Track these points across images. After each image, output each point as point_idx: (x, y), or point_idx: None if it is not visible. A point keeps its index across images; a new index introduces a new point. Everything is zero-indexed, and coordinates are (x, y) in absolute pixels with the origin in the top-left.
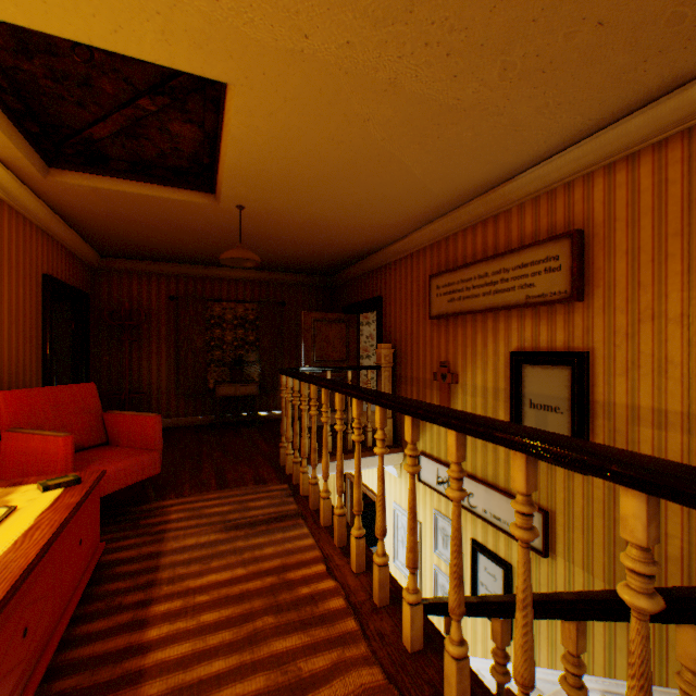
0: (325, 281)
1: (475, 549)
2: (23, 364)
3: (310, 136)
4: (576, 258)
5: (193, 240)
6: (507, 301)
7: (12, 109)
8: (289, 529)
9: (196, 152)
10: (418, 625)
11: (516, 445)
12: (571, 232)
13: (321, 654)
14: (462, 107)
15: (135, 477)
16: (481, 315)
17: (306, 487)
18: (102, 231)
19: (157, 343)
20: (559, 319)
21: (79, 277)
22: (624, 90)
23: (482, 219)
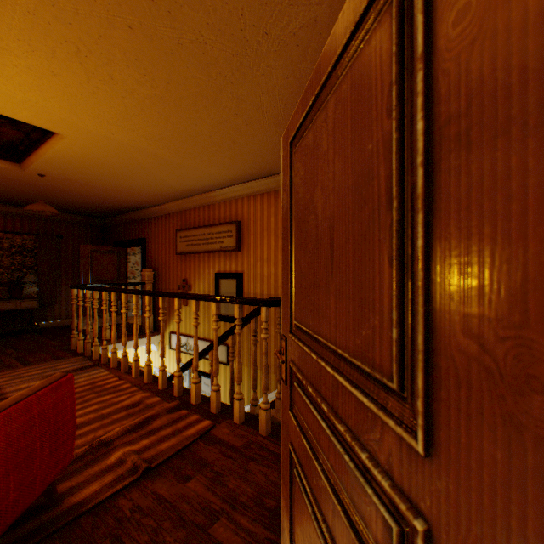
0: (100, 221)
1: (200, 375)
2: None
3: (107, 159)
4: (238, 233)
5: None
6: (214, 248)
7: None
8: (92, 371)
9: (14, 141)
10: (165, 379)
11: (194, 298)
12: (237, 221)
13: (123, 396)
14: (187, 166)
15: None
16: (203, 254)
17: (98, 354)
18: None
19: None
20: (234, 258)
21: None
22: (248, 174)
23: (203, 205)
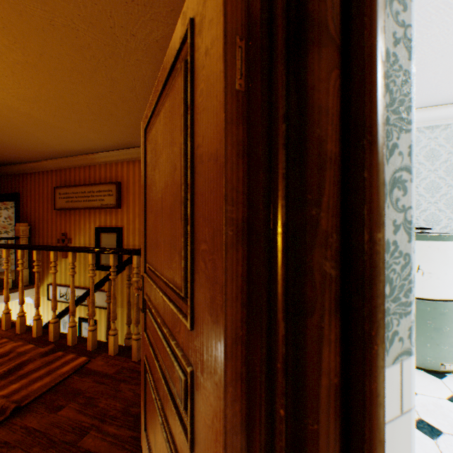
0: None
1: (81, 321)
2: None
3: None
4: (119, 192)
5: None
6: (95, 205)
7: None
8: None
9: None
10: (41, 327)
11: (70, 250)
12: (117, 182)
13: None
14: (66, 129)
15: None
16: (84, 210)
17: None
18: None
19: None
20: (114, 214)
21: None
22: (127, 142)
23: (84, 165)
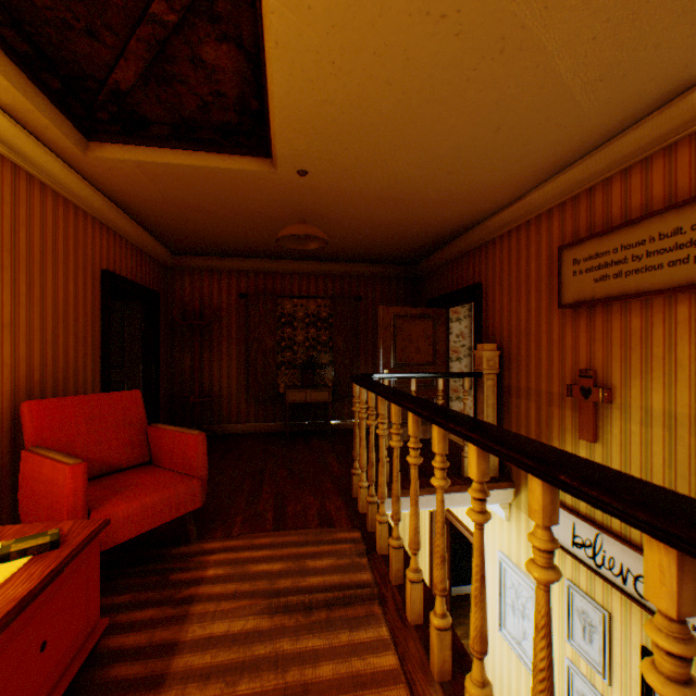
0: (407, 271)
1: None
2: (73, 368)
3: (390, 12)
4: None
5: (256, 228)
6: None
7: (19, 53)
8: (359, 624)
9: (241, 95)
10: None
11: None
12: None
13: None
14: None
15: (166, 515)
16: (661, 298)
17: (384, 543)
18: (164, 222)
19: (227, 343)
20: None
21: (149, 275)
22: None
23: (665, 143)
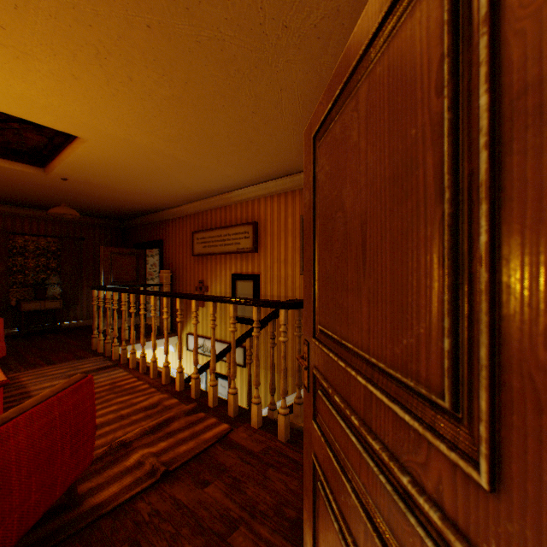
0: (119, 224)
1: (217, 377)
2: None
3: (126, 161)
4: (255, 234)
5: (7, 189)
6: (230, 250)
7: None
8: (112, 371)
9: (38, 146)
10: (183, 380)
11: (211, 300)
12: (253, 222)
13: (141, 397)
14: (204, 167)
15: None
16: (219, 256)
17: (117, 355)
18: None
19: None
20: (250, 259)
21: None
22: (265, 175)
23: (220, 206)
